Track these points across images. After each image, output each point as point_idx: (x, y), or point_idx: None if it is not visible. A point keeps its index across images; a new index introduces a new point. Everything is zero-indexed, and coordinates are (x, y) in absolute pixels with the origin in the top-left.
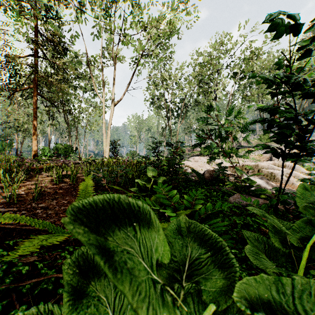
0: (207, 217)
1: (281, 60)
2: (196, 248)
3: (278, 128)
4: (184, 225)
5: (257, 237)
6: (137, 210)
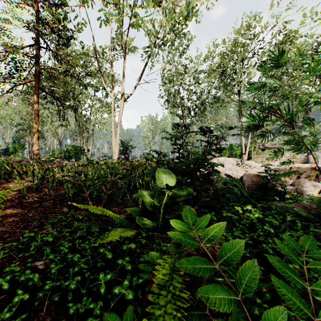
0: None
1: None
2: None
3: None
4: None
5: None
6: None
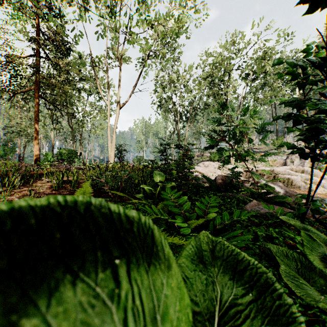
0: (223, 227)
1: (308, 47)
2: (229, 286)
3: (307, 124)
4: (207, 246)
5: (285, 253)
6: (127, 229)
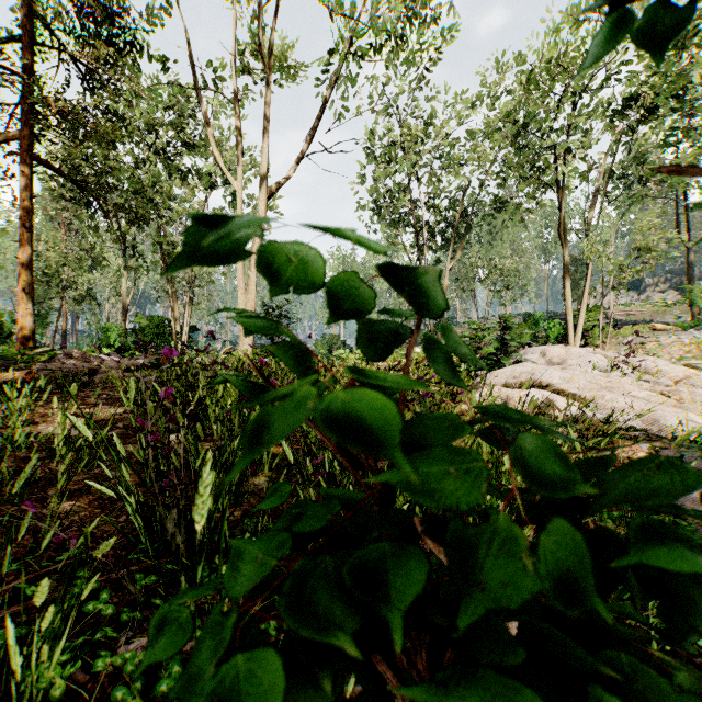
0: None
1: None
2: None
3: None
4: None
5: None
6: None
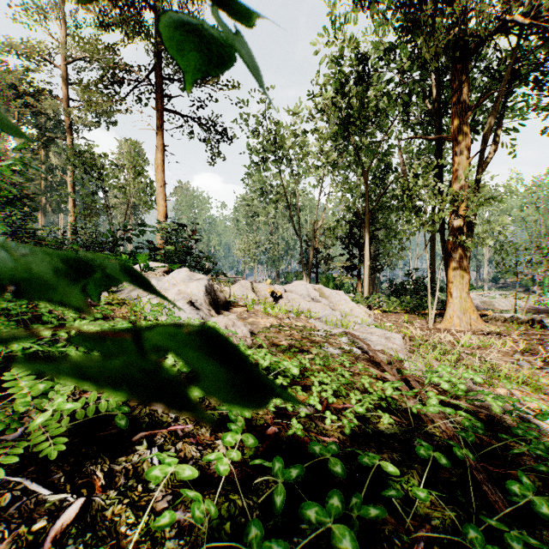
0: None
1: None
2: None
3: None
4: None
5: None
6: None
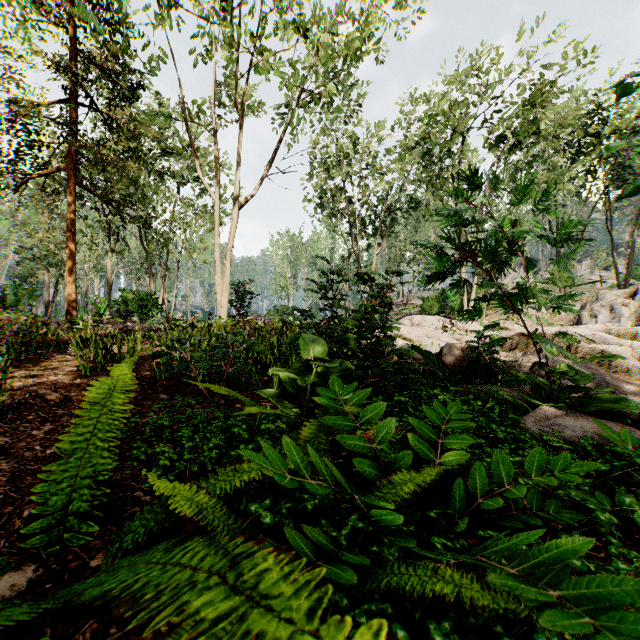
0: (488, 492)
1: None
2: None
3: None
4: None
5: None
6: None
